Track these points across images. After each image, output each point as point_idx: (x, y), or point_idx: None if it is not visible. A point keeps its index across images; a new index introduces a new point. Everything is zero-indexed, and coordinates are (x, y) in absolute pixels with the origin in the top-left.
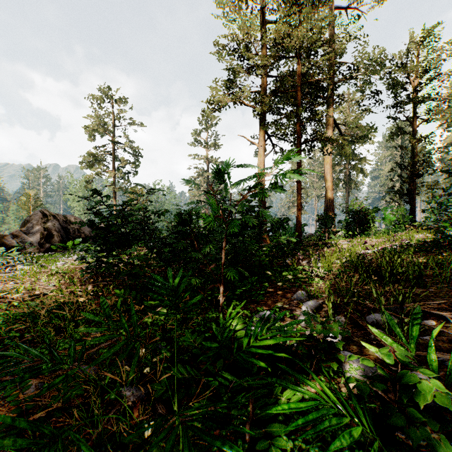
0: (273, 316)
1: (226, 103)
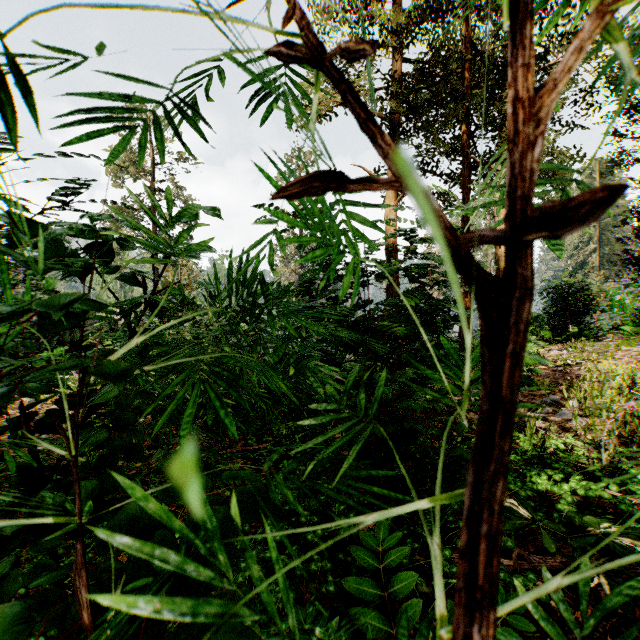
0: None
1: (330, 107)
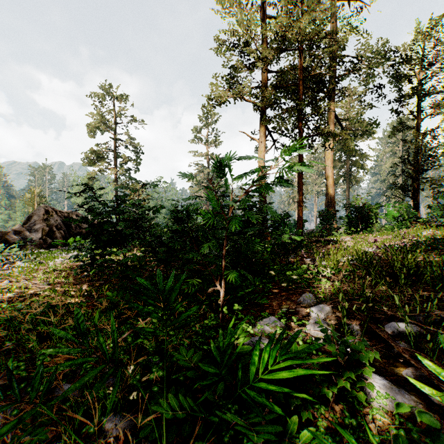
0: (279, 323)
1: (226, 99)
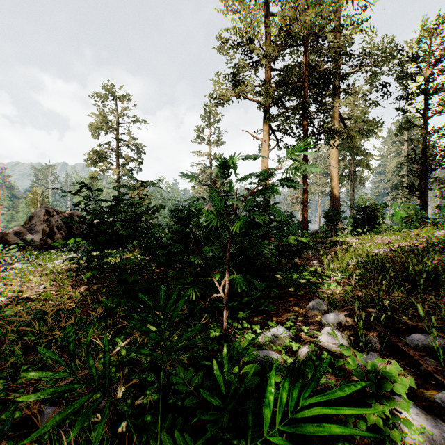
0: (288, 334)
1: (229, 97)
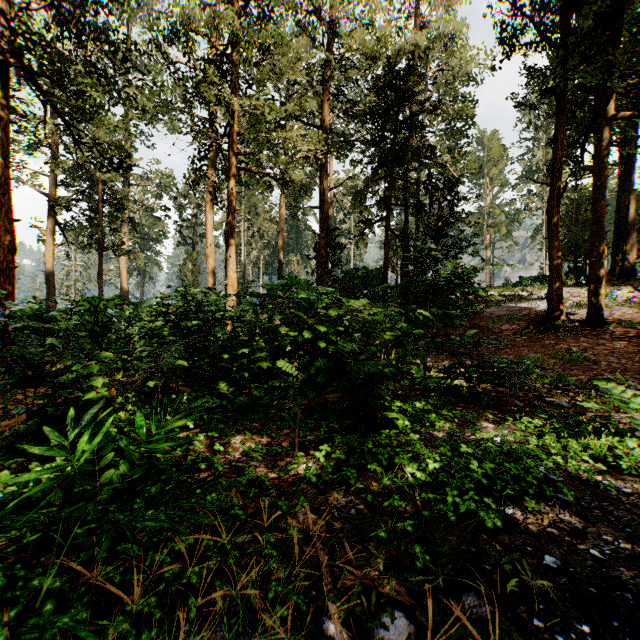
0: None
1: None
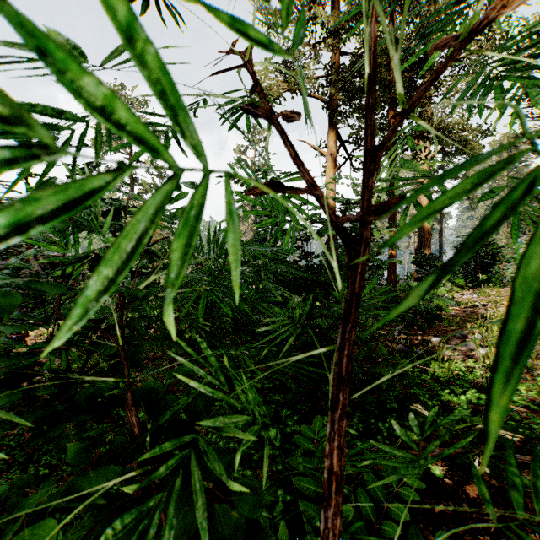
0: None
1: (280, 92)
